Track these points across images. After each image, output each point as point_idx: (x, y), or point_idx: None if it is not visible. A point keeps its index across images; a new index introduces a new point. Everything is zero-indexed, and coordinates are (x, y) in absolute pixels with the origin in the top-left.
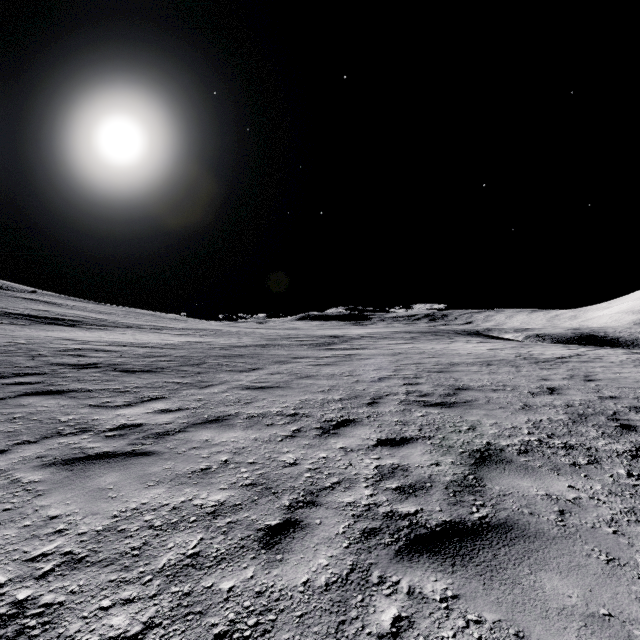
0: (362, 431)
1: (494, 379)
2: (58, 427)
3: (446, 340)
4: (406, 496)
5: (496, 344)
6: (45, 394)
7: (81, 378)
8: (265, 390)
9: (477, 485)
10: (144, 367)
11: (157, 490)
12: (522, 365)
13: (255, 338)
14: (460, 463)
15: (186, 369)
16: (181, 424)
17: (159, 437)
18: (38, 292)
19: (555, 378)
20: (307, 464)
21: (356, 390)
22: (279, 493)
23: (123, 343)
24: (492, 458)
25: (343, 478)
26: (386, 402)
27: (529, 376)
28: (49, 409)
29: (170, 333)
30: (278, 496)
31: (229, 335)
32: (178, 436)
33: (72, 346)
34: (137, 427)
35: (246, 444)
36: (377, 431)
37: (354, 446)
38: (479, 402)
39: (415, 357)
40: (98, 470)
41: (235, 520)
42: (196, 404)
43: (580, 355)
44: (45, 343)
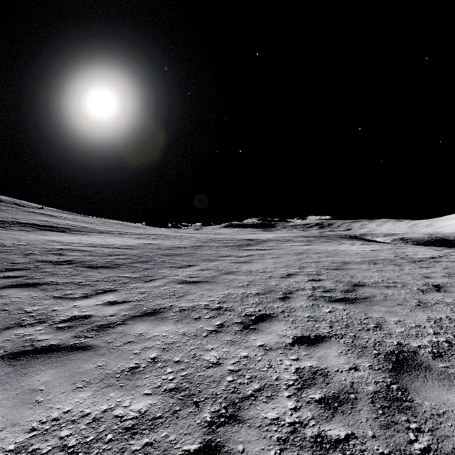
0: (278, 327)
1: (383, 276)
2: (21, 317)
3: (335, 243)
4: (332, 412)
5: (375, 246)
6: (23, 286)
7: (55, 273)
8: (196, 284)
9: (404, 399)
10: (105, 264)
11: (83, 394)
12: (403, 264)
13: (192, 241)
14: (378, 368)
15: (137, 265)
16: (123, 316)
17: (101, 330)
18: (44, 208)
19: (436, 276)
20: (229, 364)
21: (270, 285)
22: (201, 402)
23: (95, 244)
24: (409, 362)
25: (264, 384)
26: (296, 297)
27: (412, 274)
28: (21, 300)
29: (131, 237)
30: (199, 407)
31: (173, 238)
32: (117, 329)
33: (57, 247)
34: (85, 319)
35: (175, 339)
36: (292, 327)
37: (272, 344)
38: (377, 298)
39: (314, 256)
40: (37, 366)
41: (152, 441)
42: (139, 297)
43: (447, 255)
44: (39, 244)
